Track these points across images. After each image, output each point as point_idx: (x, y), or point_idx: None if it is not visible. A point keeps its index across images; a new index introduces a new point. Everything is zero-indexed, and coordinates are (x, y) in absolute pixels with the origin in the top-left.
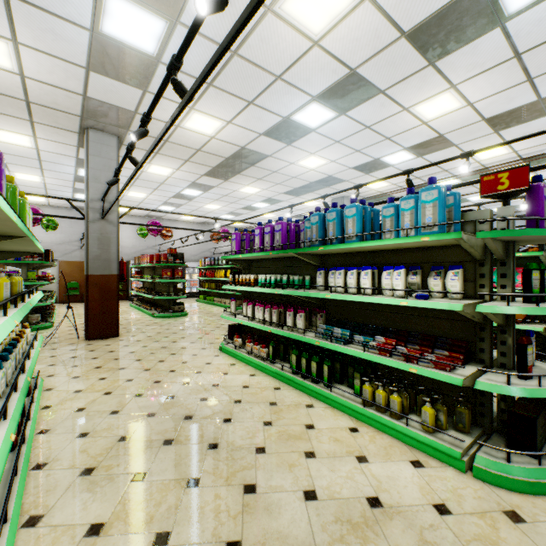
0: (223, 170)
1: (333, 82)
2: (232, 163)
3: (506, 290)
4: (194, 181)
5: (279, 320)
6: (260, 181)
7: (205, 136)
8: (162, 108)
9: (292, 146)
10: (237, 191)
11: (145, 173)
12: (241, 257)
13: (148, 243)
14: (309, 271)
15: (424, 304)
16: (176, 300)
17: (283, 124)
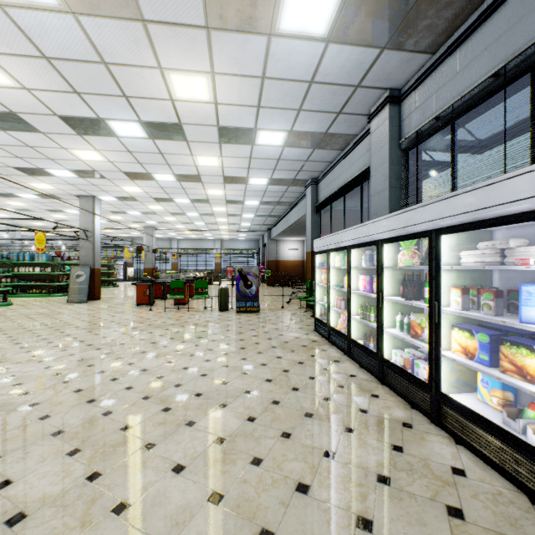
0: None
1: (19, 208)
2: None
3: (59, 270)
4: None
5: None
6: None
7: None
8: None
9: None
10: None
11: None
12: None
13: None
14: (11, 267)
15: (43, 273)
16: None
17: None
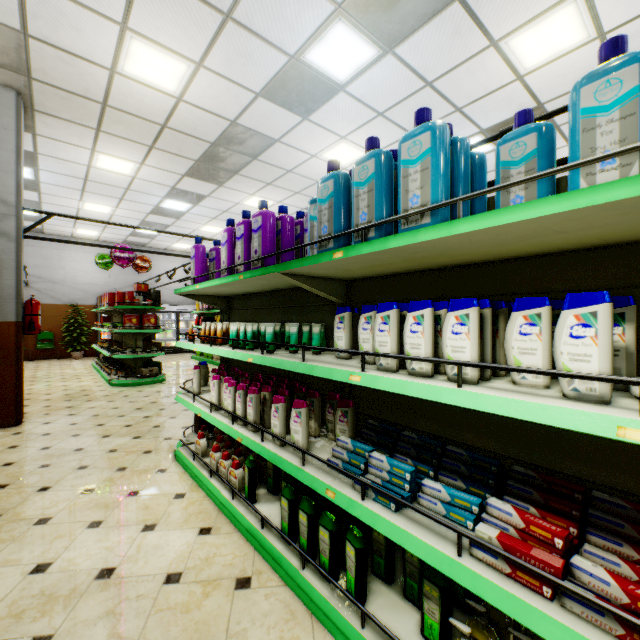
0: (213, 166)
1: None
2: (223, 153)
3: None
4: (174, 185)
5: (262, 414)
6: (271, 187)
7: (166, 97)
8: (70, 25)
9: (310, 121)
10: (241, 204)
11: (95, 170)
12: (198, 288)
13: (127, 279)
14: (323, 315)
15: None
16: (147, 359)
17: (292, 73)
